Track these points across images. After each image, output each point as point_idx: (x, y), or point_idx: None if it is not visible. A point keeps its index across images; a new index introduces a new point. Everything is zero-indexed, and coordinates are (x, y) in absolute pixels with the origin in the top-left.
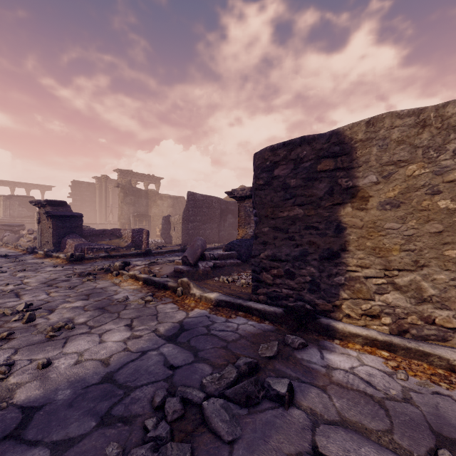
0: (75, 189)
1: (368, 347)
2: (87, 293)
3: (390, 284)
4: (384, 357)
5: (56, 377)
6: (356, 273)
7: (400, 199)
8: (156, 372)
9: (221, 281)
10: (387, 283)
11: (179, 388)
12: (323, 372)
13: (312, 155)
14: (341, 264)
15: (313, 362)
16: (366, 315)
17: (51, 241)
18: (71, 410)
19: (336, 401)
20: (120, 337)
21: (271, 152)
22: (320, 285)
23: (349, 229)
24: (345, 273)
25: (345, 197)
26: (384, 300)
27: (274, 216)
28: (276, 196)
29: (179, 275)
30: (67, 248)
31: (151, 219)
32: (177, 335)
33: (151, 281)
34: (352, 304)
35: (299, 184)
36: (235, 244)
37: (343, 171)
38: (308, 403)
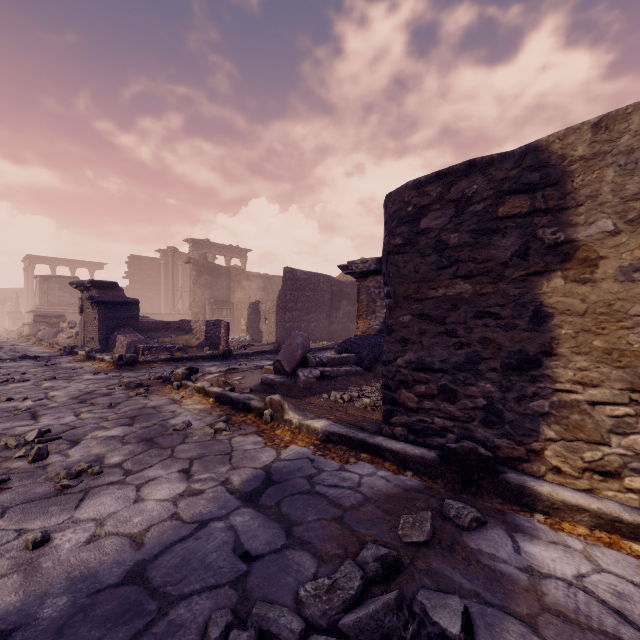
0: (133, 267)
1: (601, 532)
2: (133, 414)
3: None
4: (638, 555)
5: (51, 567)
6: (573, 394)
7: None
8: (219, 565)
9: (332, 400)
10: (637, 414)
11: (254, 609)
12: (523, 584)
13: (488, 191)
14: (543, 379)
15: (500, 558)
16: (593, 470)
17: (97, 338)
18: None
19: None
20: (169, 492)
21: (416, 190)
22: (503, 414)
23: (559, 317)
24: (550, 395)
25: (550, 261)
26: (629, 445)
27: (421, 297)
28: (423, 263)
29: (268, 389)
30: (117, 347)
31: (234, 308)
32: (260, 491)
33: (226, 397)
34: (564, 450)
35: (465, 241)
36: (353, 342)
37: (546, 215)
38: None
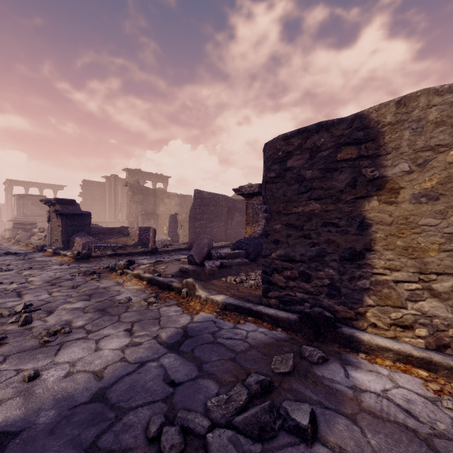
0: (85, 189)
1: (400, 364)
2: (90, 293)
3: (426, 290)
4: (422, 377)
5: (42, 393)
6: (384, 276)
7: (439, 191)
8: (154, 389)
9: (228, 282)
10: (423, 288)
11: (178, 414)
12: (349, 396)
13: (331, 143)
14: (366, 266)
15: (336, 381)
16: (396, 325)
17: (60, 239)
18: (52, 438)
19: (371, 437)
20: (118, 344)
21: (284, 141)
22: (340, 289)
23: (375, 226)
24: (370, 277)
25: (370, 189)
26: (418, 308)
27: (287, 212)
28: (289, 189)
29: (184, 275)
30: (75, 246)
31: (159, 218)
32: (180, 342)
33: (155, 281)
34: (379, 312)
35: (316, 175)
36: (243, 242)
37: (367, 159)
38: (336, 439)
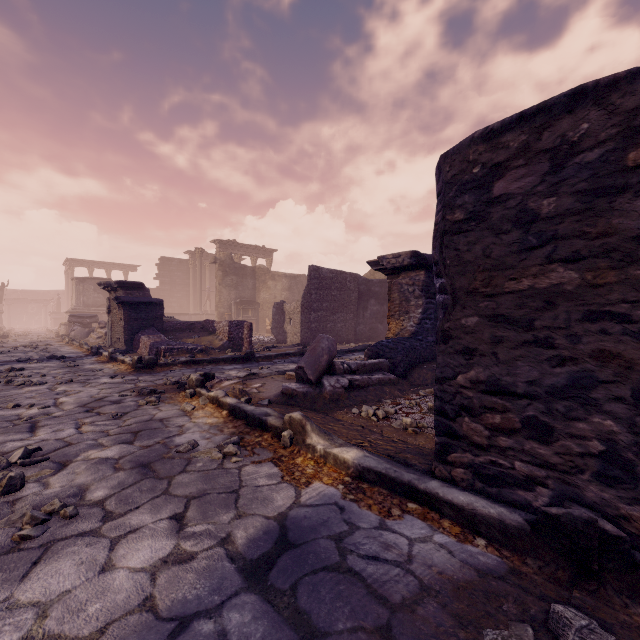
0: (163, 269)
1: None
2: (137, 428)
3: None
4: None
5: None
6: None
7: None
8: None
9: (363, 416)
10: None
11: None
12: None
13: (609, 129)
14: None
15: None
16: None
17: (123, 338)
18: None
19: None
20: (150, 555)
21: (486, 142)
22: (635, 467)
23: None
24: None
25: None
26: None
27: (493, 291)
28: (497, 243)
29: (289, 400)
30: (140, 348)
31: (259, 308)
32: (271, 560)
33: (240, 411)
34: None
35: (567, 207)
36: (385, 346)
37: None
38: None
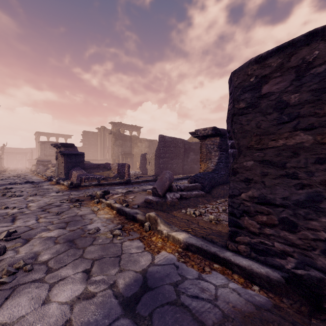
0: (84, 137)
1: None
2: (68, 220)
3: None
4: None
5: None
6: None
7: None
8: None
9: (188, 214)
10: None
11: None
12: None
13: None
14: None
15: None
16: None
17: (63, 172)
18: None
19: None
20: (70, 294)
21: (258, 64)
22: None
23: None
24: None
25: None
26: None
27: (262, 147)
28: (264, 120)
29: (148, 205)
30: (72, 177)
31: (133, 157)
32: (138, 298)
33: (122, 211)
34: None
35: (305, 99)
36: (199, 176)
37: None
38: None
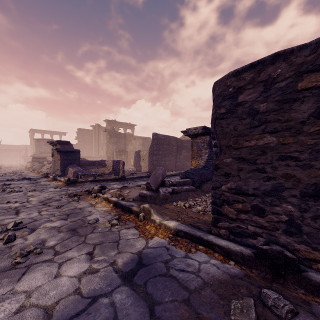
0: (79, 134)
1: None
2: (68, 212)
3: None
4: None
5: None
6: None
7: None
8: None
9: (178, 206)
10: None
11: None
12: None
13: (289, 72)
14: None
15: None
16: None
17: (59, 169)
18: None
19: None
20: (77, 270)
21: (235, 77)
22: (301, 227)
23: None
24: None
25: None
26: None
27: (238, 146)
28: (240, 124)
29: (143, 199)
30: (68, 174)
31: (128, 154)
32: (134, 272)
33: (119, 204)
34: None
35: (271, 108)
36: (189, 172)
37: None
38: None
